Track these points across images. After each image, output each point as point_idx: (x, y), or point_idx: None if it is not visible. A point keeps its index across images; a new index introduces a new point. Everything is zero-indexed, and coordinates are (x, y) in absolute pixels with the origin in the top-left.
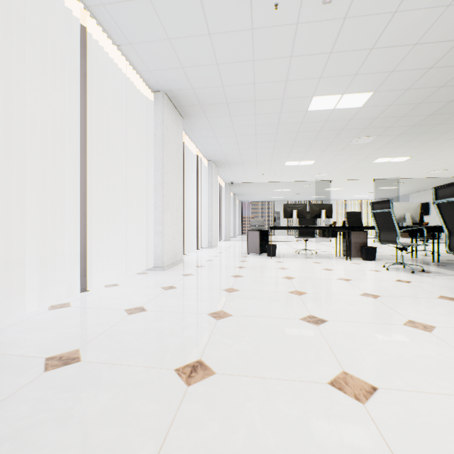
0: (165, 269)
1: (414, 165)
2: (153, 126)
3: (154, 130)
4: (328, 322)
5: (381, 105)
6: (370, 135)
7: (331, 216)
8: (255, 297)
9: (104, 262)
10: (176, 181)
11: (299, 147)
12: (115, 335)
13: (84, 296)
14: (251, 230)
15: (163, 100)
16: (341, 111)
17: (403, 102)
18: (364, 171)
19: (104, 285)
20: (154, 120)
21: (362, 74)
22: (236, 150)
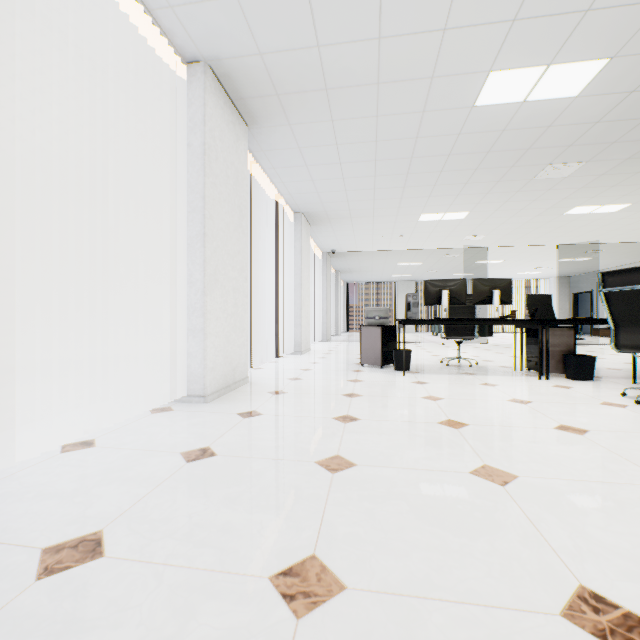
0: (209, 401)
1: (630, 220)
2: (186, 129)
3: (187, 135)
4: None
5: (616, 91)
6: (575, 159)
7: (510, 300)
8: (397, 493)
9: (94, 387)
10: (234, 236)
11: (446, 185)
12: None
13: None
14: (367, 326)
15: (205, 78)
16: (536, 107)
17: None
18: (544, 230)
19: (63, 445)
20: (187, 116)
21: (602, 8)
22: (341, 193)
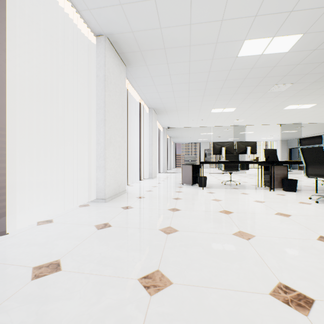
0: (107, 201)
1: (316, 112)
2: (96, 68)
3: (96, 71)
4: (317, 304)
5: (307, 49)
6: (288, 82)
7: (255, 152)
8: (197, 243)
9: (51, 194)
10: (119, 120)
11: (224, 95)
12: None
13: (3, 240)
14: (185, 165)
15: (105, 43)
16: (268, 57)
17: None
18: (274, 117)
19: (37, 222)
20: (96, 62)
21: (298, 10)
22: (172, 98)
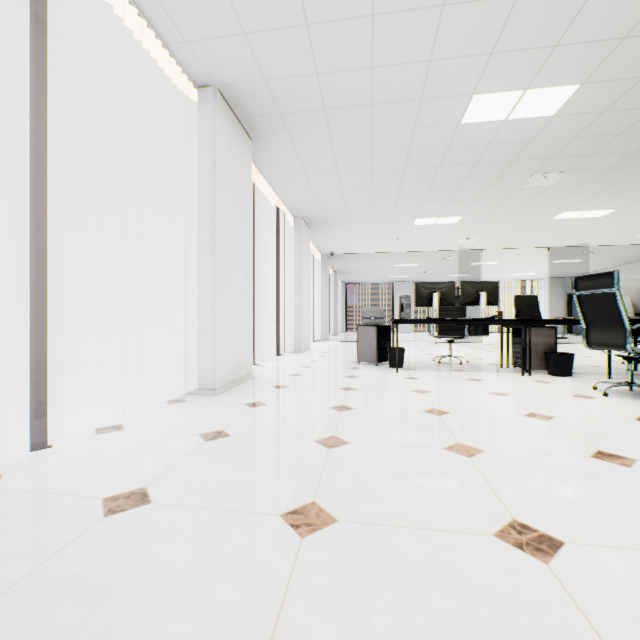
0: (218, 393)
1: (616, 224)
2: (197, 147)
3: (199, 153)
4: (568, 548)
5: (589, 111)
6: (558, 170)
7: (496, 301)
8: (382, 462)
9: (114, 381)
10: (240, 243)
11: (438, 192)
12: (36, 602)
13: (42, 458)
14: (363, 326)
15: (214, 101)
16: (517, 125)
17: (629, 105)
18: (535, 234)
19: (96, 428)
20: (199, 136)
21: (569, 44)
22: (339, 199)
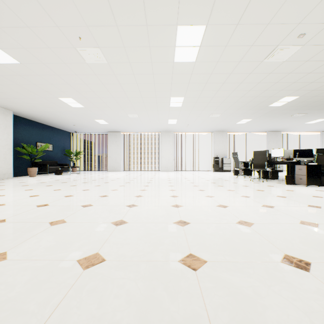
0: None
1: None
2: (319, 139)
3: (319, 140)
4: None
5: None
6: None
7: None
8: None
9: None
10: None
11: None
12: None
13: None
14: None
15: (322, 133)
16: None
17: None
18: None
19: None
20: (319, 138)
21: None
22: None
